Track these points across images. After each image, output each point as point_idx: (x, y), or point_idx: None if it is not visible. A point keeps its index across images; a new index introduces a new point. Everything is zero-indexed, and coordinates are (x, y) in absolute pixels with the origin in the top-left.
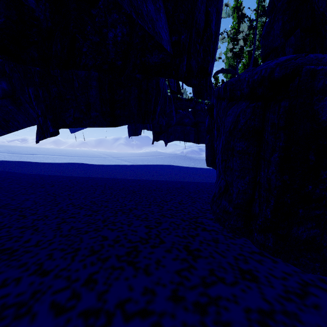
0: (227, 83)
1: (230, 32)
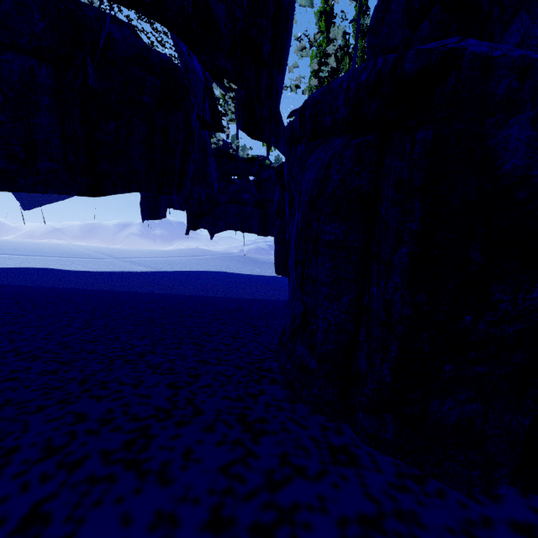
0: (305, 103)
1: (314, 38)
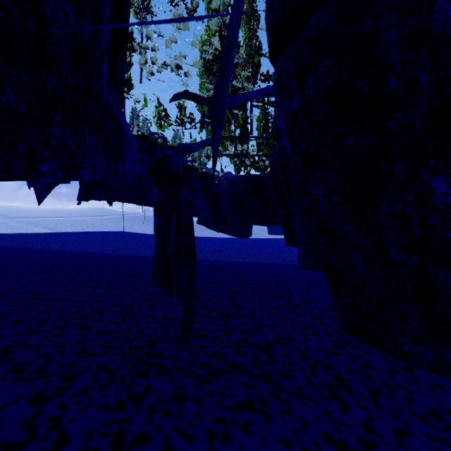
0: None
1: (191, 4)
